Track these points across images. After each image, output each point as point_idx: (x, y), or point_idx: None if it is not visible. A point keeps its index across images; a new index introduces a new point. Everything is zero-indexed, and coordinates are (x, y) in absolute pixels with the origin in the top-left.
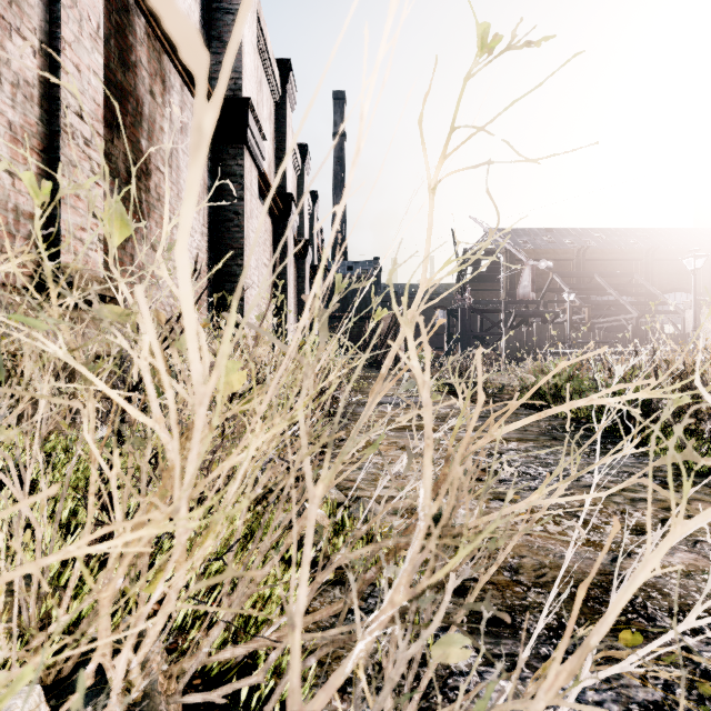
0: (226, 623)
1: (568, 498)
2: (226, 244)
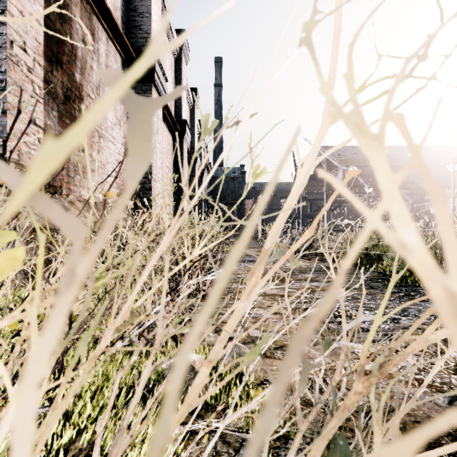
0: None
1: None
2: None
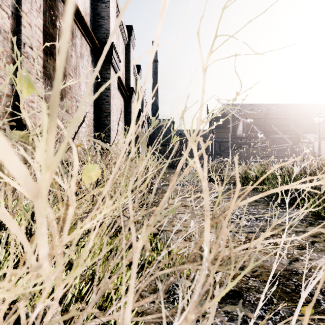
0: (92, 306)
1: (279, 239)
2: (102, 110)
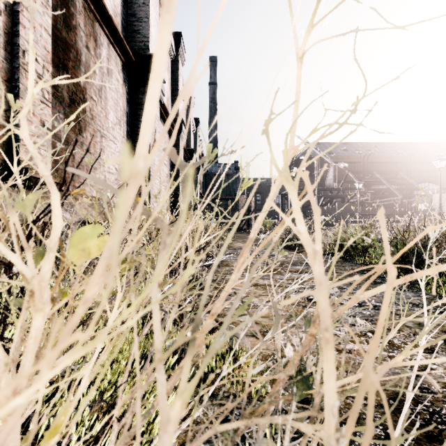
0: None
1: (433, 359)
2: None
